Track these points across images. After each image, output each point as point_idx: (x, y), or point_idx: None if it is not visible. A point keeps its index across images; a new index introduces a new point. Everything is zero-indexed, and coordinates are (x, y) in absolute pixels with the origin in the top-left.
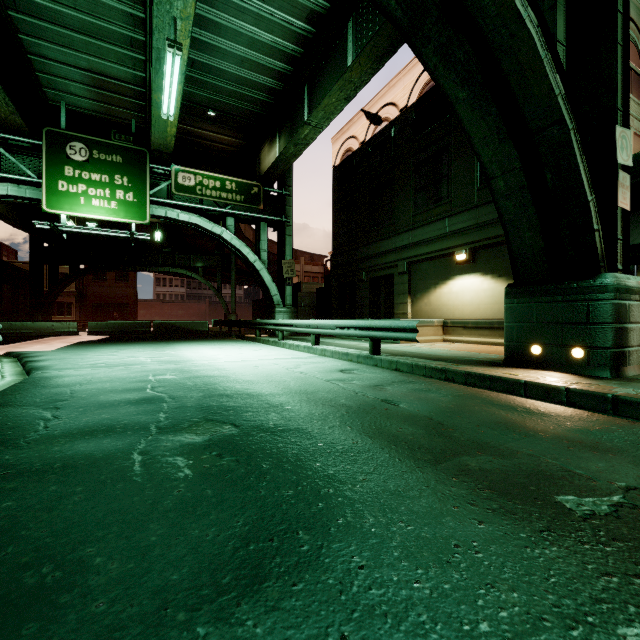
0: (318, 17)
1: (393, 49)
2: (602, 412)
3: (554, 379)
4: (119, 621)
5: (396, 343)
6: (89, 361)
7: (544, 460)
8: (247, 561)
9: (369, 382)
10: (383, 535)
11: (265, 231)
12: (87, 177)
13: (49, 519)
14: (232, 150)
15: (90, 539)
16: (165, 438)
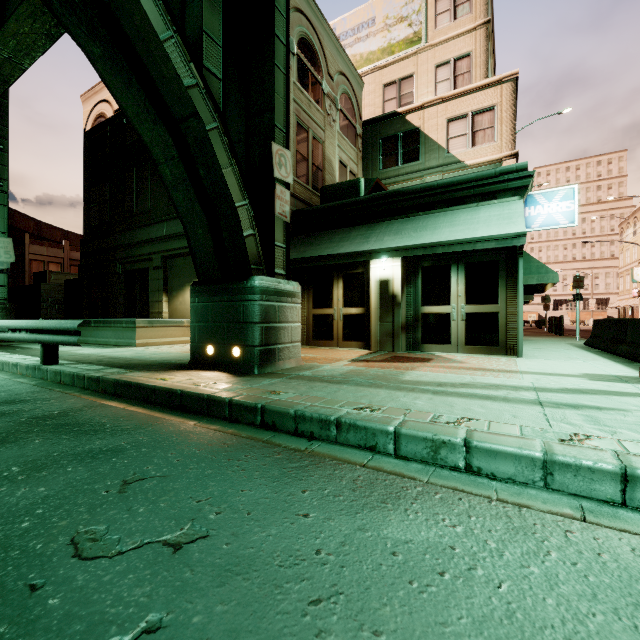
0: None
1: None
2: (201, 414)
3: (194, 381)
4: None
5: (132, 346)
6: None
7: None
8: None
9: None
10: None
11: None
12: None
13: None
14: None
15: None
16: None
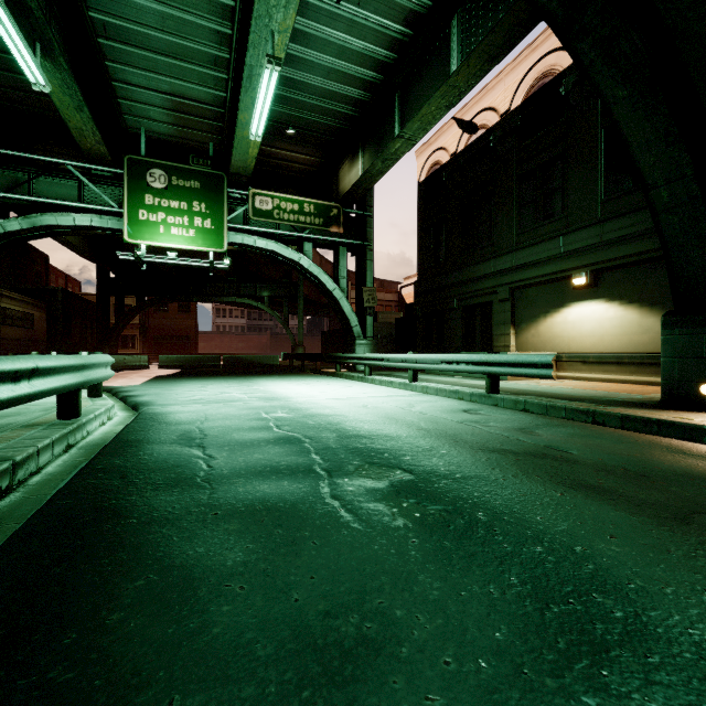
0: (417, 18)
1: (509, 46)
2: None
3: None
4: (485, 682)
5: (502, 380)
6: (186, 397)
7: None
8: (565, 625)
9: (510, 424)
10: (700, 605)
11: (344, 256)
12: (166, 205)
13: (305, 565)
14: (308, 170)
15: (368, 589)
16: (343, 482)
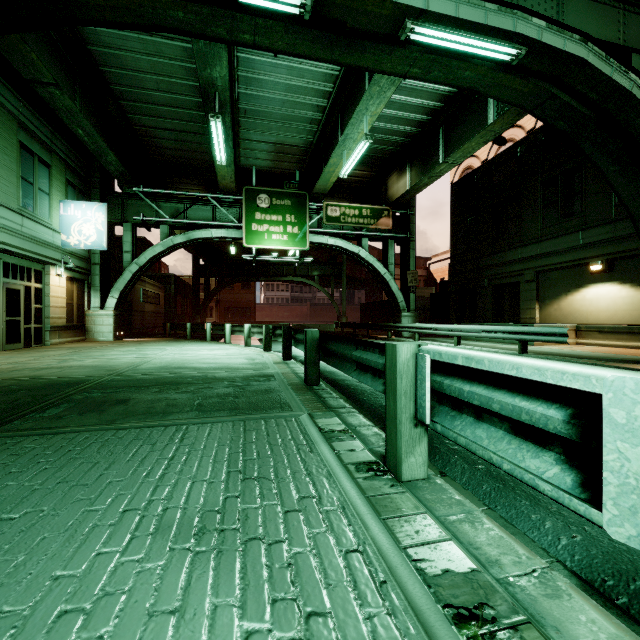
0: None
1: None
2: None
3: None
4: None
5: (529, 345)
6: None
7: None
8: None
9: None
10: None
11: (392, 247)
12: (269, 219)
13: None
14: (363, 180)
15: None
16: None
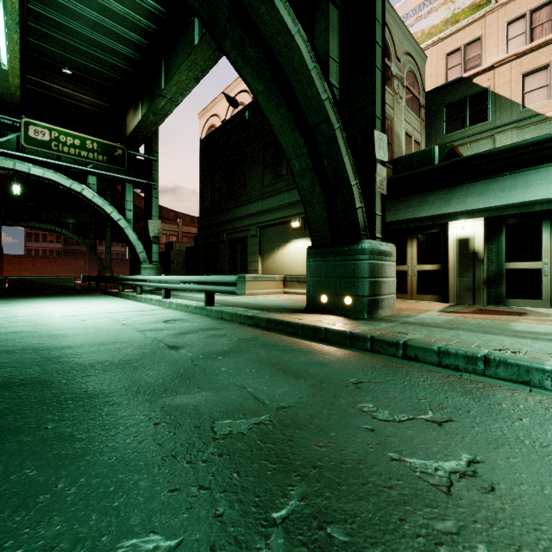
0: None
1: None
2: (344, 345)
3: (325, 321)
4: None
5: (243, 295)
6: None
7: (245, 390)
8: None
9: (178, 331)
10: None
11: (131, 192)
12: None
13: None
14: (96, 111)
15: None
16: None
